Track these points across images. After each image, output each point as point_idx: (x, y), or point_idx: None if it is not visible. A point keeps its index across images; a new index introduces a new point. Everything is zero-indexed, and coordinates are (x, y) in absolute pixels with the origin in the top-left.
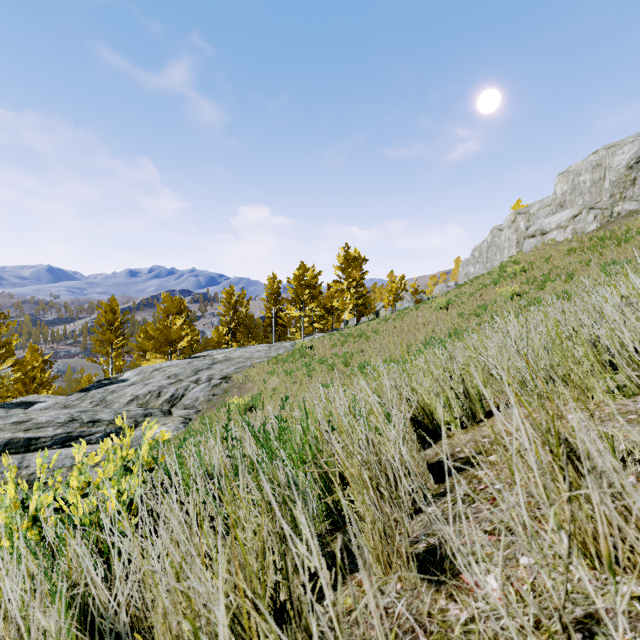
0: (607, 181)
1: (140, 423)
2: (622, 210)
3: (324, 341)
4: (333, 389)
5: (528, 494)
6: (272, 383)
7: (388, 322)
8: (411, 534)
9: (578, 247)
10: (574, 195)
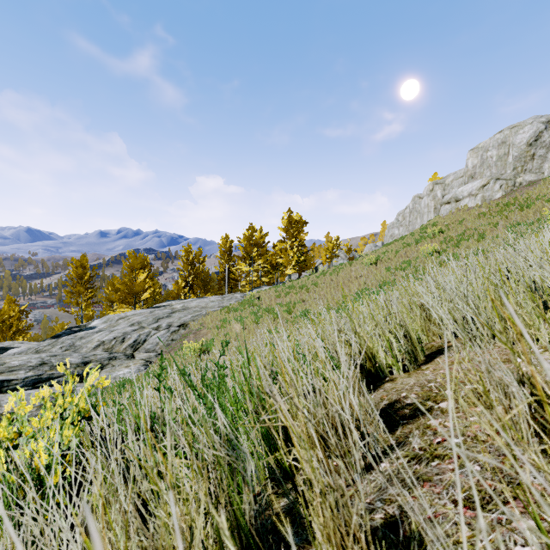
0: (511, 156)
1: (105, 366)
2: (523, 181)
3: (270, 292)
4: (278, 334)
5: (498, 452)
6: (224, 329)
7: (326, 276)
8: (364, 499)
9: (487, 212)
10: (483, 168)
